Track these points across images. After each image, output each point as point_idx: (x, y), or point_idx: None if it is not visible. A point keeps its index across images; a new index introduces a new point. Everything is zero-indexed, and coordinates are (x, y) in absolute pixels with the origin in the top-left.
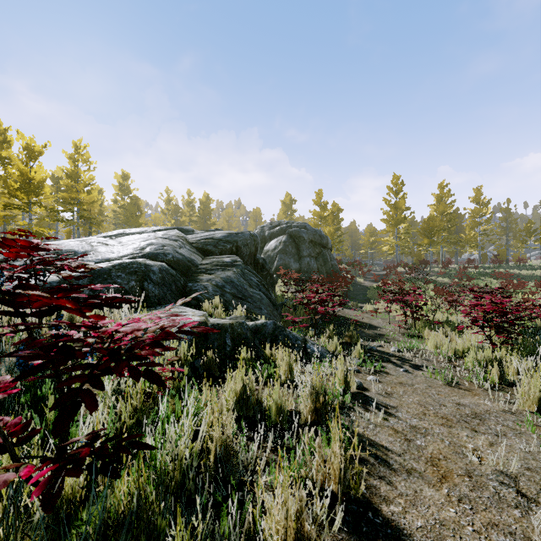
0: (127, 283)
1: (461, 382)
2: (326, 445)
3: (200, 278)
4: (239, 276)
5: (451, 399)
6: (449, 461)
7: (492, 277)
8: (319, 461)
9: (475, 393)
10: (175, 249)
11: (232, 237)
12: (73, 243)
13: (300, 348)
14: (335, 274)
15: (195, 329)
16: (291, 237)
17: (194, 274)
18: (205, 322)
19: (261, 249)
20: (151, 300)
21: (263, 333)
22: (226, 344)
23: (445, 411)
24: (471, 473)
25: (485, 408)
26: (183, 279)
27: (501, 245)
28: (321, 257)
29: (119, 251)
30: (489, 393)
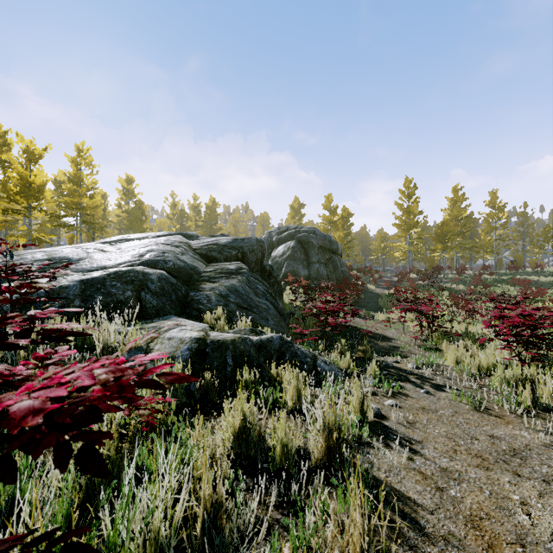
0: (122, 293)
1: (490, 406)
2: (342, 500)
3: (203, 287)
4: (244, 285)
5: (483, 429)
6: (493, 520)
7: (509, 284)
8: (334, 531)
9: (508, 420)
10: (176, 256)
11: (238, 243)
12: (68, 249)
13: (309, 366)
14: (345, 281)
15: (164, 378)
16: (299, 243)
17: (197, 282)
18: (204, 338)
19: (269, 255)
20: (149, 311)
21: (268, 349)
22: (226, 363)
23: (479, 446)
24: (523, 540)
25: (524, 442)
26: (184, 288)
27: (518, 251)
28: (331, 263)
29: (117, 258)
30: (523, 420)
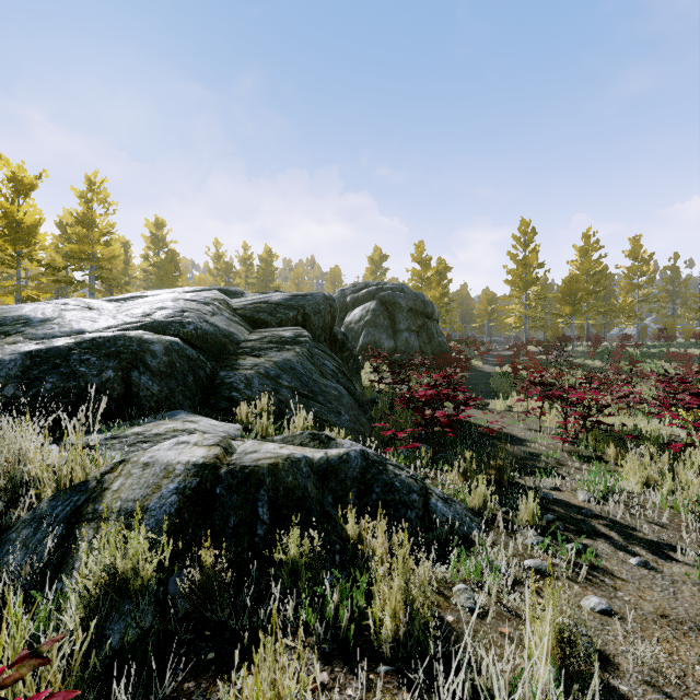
0: (97, 374)
1: None
2: None
3: (241, 363)
4: (305, 360)
5: None
6: None
7: (662, 360)
8: None
9: None
10: (203, 317)
11: (297, 301)
12: (33, 305)
13: (418, 511)
14: (444, 355)
15: None
16: (382, 304)
17: (232, 356)
18: (214, 465)
19: (341, 321)
20: (143, 403)
21: (341, 478)
22: (256, 518)
23: None
24: None
25: None
26: (210, 365)
27: (666, 316)
28: (425, 331)
29: (107, 319)
30: None
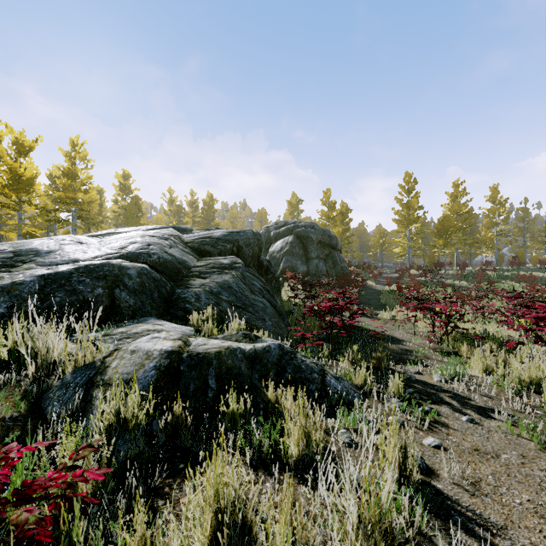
0: (91, 291)
1: None
2: None
3: (192, 283)
4: (239, 281)
5: None
6: None
7: (513, 280)
8: None
9: None
10: (163, 249)
11: (233, 236)
12: (40, 240)
13: (317, 385)
14: (345, 277)
15: None
16: (298, 238)
17: (185, 278)
18: (179, 351)
19: (266, 251)
20: (123, 312)
21: (264, 362)
22: (207, 386)
23: None
24: None
25: None
26: (169, 284)
27: (518, 246)
28: (330, 259)
29: (94, 251)
30: None
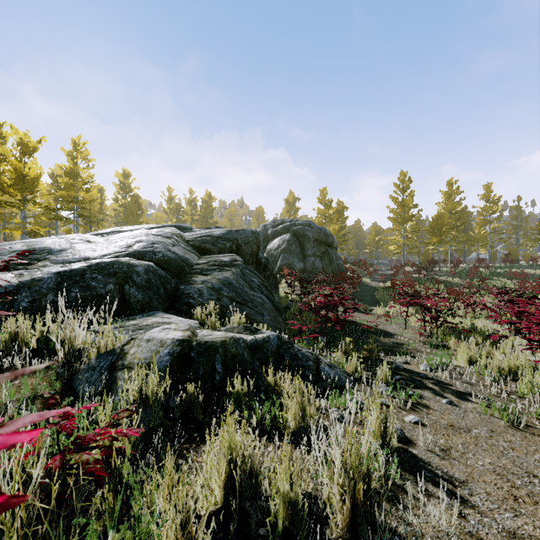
0: (103, 287)
1: (529, 421)
2: None
3: (194, 280)
4: (239, 278)
5: (536, 459)
6: None
7: (505, 277)
8: None
9: None
10: (167, 247)
11: (232, 235)
12: (51, 239)
13: (312, 371)
14: (341, 274)
15: None
16: (295, 236)
17: (188, 275)
18: (189, 340)
19: (264, 248)
20: (133, 306)
21: (264, 351)
22: (215, 370)
23: None
24: None
25: None
26: (173, 281)
27: (511, 244)
28: (326, 256)
29: (102, 249)
30: None
